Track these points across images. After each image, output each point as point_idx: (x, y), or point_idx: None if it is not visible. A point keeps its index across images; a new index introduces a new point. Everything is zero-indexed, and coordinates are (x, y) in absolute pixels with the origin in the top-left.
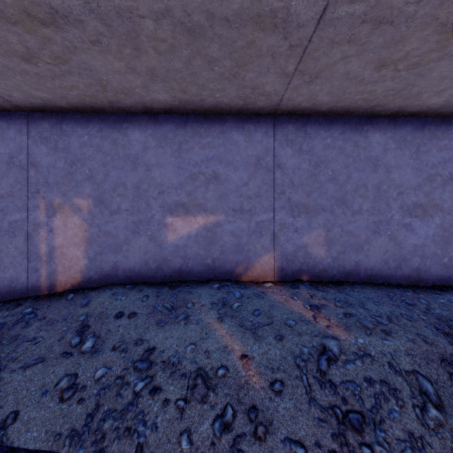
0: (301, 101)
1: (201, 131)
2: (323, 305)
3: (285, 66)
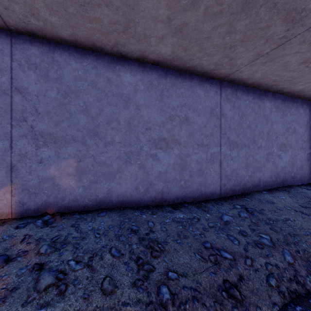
0: (25, 14)
1: None
2: (19, 254)
3: None
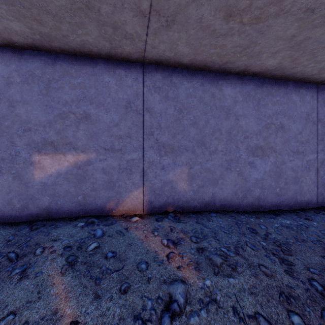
0: (164, 50)
1: (71, 71)
2: (179, 239)
3: (139, 1)
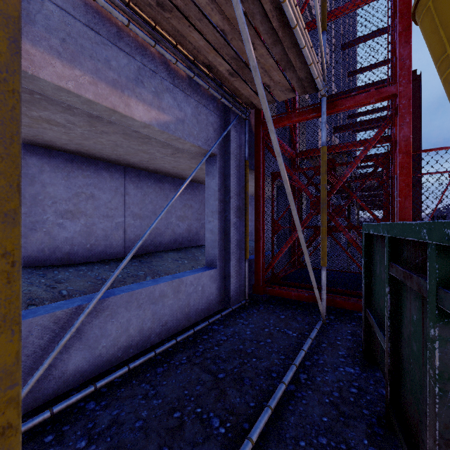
0: None
1: None
2: None
3: None
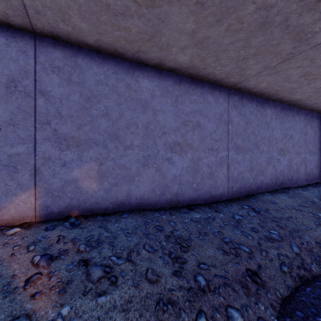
0: (55, 19)
1: None
2: (60, 252)
3: None
